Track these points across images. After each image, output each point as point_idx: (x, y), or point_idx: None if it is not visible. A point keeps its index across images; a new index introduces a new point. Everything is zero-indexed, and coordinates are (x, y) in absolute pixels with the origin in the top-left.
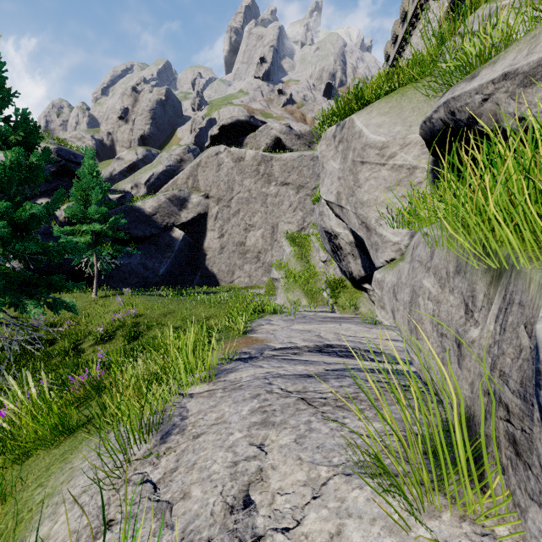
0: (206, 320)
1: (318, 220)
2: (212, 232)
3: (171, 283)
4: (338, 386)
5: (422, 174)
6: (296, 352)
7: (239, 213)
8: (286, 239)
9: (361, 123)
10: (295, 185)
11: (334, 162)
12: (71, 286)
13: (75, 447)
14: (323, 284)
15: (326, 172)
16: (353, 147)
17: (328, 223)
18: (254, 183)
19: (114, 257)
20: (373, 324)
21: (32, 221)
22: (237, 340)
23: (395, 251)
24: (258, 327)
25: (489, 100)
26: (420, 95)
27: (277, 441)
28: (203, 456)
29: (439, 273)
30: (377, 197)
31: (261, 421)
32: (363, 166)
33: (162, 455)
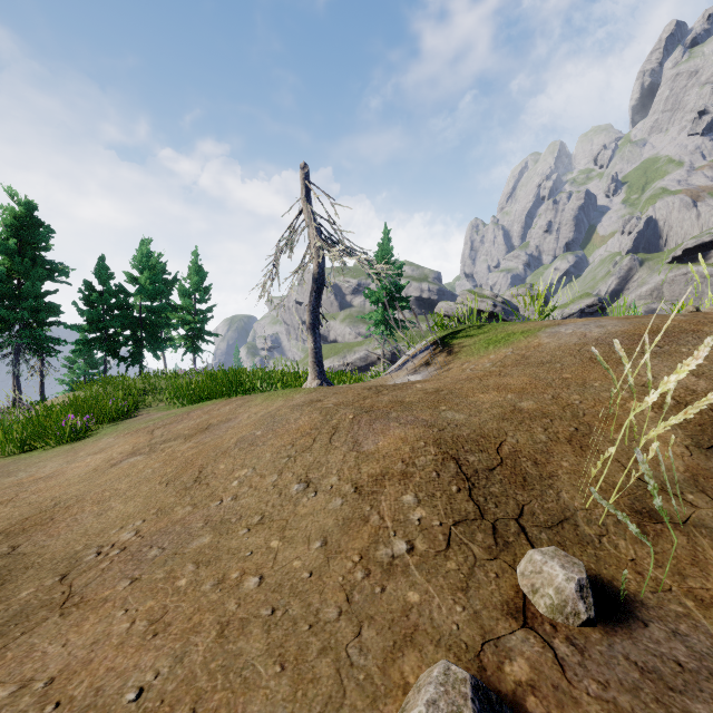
0: None
1: None
2: None
3: None
4: None
5: None
6: None
7: None
8: None
9: None
10: None
11: None
12: None
13: None
14: None
15: None
16: None
17: None
18: None
19: None
20: None
21: None
22: None
23: None
24: None
25: None
26: None
27: None
28: None
29: None
30: None
31: None
32: None
33: None
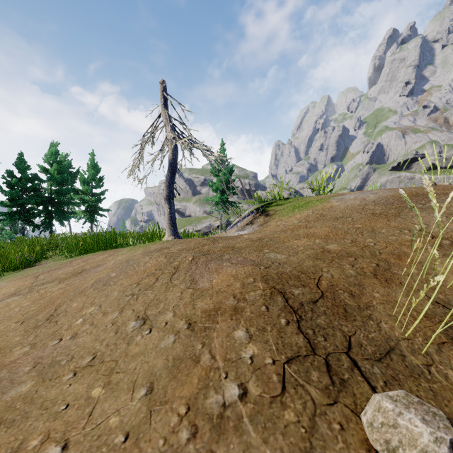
0: None
1: None
2: None
3: None
4: None
5: None
6: None
7: None
8: None
9: None
10: None
11: None
12: None
13: None
14: None
15: None
16: None
17: None
18: None
19: None
20: None
21: None
22: None
23: None
24: None
25: None
26: None
27: None
28: None
29: None
30: None
31: None
32: None
33: None
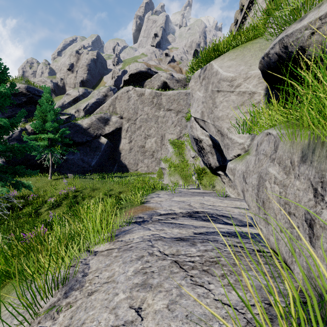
0: (119, 194)
1: (189, 131)
2: (125, 139)
3: (99, 170)
4: (203, 250)
5: (259, 97)
6: (174, 217)
7: (141, 128)
8: (170, 143)
9: (217, 65)
10: (175, 111)
11: (200, 92)
12: (30, 173)
13: (9, 292)
14: (193, 171)
15: (194, 99)
16: (212, 82)
17: (195, 132)
18: (150, 109)
19: (64, 155)
20: (224, 197)
21: (1, 130)
22: (136, 207)
23: (240, 149)
24: (151, 199)
25: (316, 33)
26: (256, 46)
27: (152, 305)
28: (91, 315)
29: (284, 162)
30: (228, 114)
31: (141, 282)
32: (219, 93)
33: (61, 309)
